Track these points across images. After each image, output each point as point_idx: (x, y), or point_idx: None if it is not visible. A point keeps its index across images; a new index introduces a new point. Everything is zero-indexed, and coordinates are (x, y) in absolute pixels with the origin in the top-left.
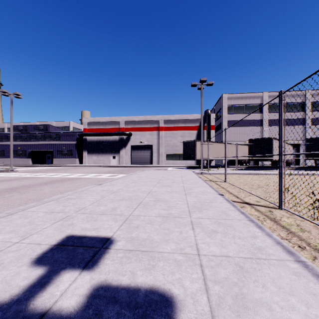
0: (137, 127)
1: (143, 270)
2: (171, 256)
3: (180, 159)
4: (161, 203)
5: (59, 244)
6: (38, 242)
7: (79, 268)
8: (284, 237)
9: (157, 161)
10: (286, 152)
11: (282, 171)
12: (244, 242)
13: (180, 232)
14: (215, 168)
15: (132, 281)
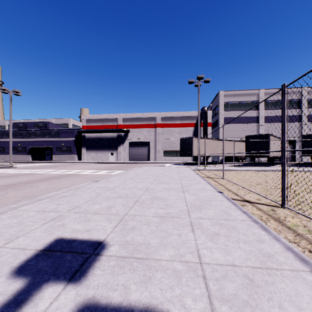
0: (134, 124)
1: (138, 284)
2: (170, 265)
3: (177, 155)
4: (158, 201)
5: (46, 250)
6: (23, 247)
7: (65, 281)
8: (291, 239)
9: (154, 158)
10: None
11: (285, 168)
12: (251, 247)
13: (179, 234)
14: (211, 164)
15: (125, 299)
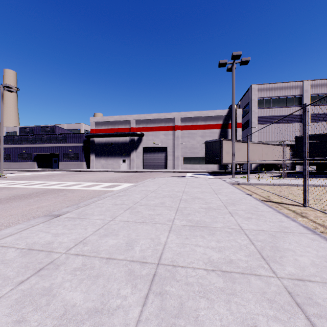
0: (149, 126)
1: None
2: None
3: (200, 163)
4: None
5: None
6: None
7: None
8: None
9: (172, 166)
10: None
11: None
12: None
13: None
14: (244, 174)
15: None
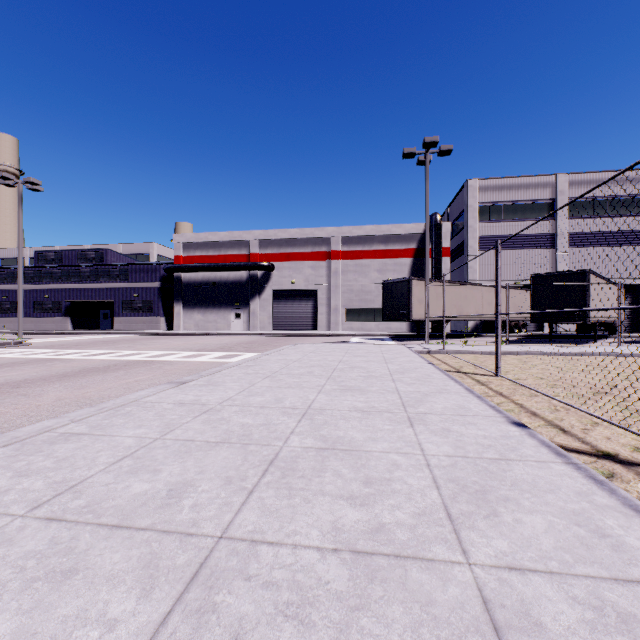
0: (285, 252)
1: None
2: None
3: (376, 319)
4: (340, 461)
5: None
6: None
7: None
8: None
9: (326, 324)
10: (613, 304)
11: None
12: None
13: None
14: (452, 338)
15: None
